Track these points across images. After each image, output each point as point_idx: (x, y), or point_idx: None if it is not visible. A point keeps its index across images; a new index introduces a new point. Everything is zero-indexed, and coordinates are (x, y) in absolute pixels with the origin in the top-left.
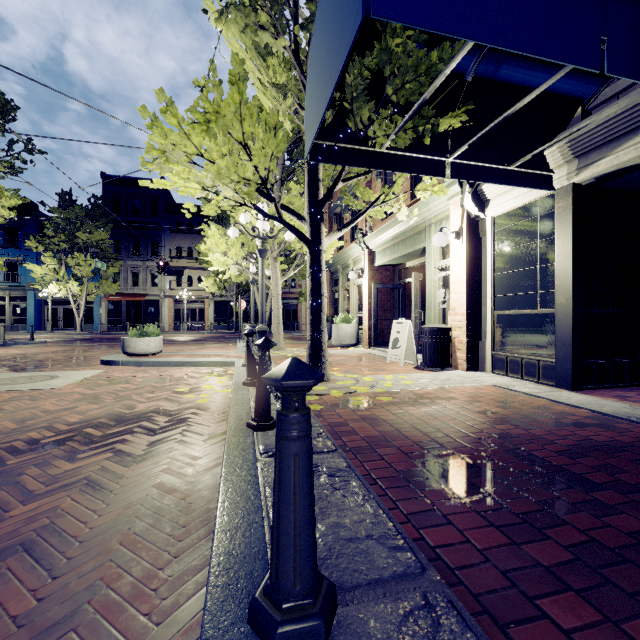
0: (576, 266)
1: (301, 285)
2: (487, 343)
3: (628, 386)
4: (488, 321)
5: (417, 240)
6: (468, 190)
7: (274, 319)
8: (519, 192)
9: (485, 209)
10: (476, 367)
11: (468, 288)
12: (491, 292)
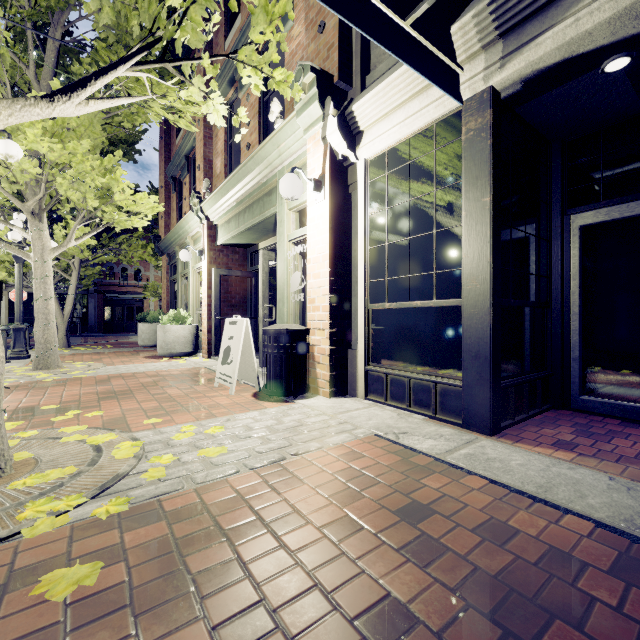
0: (495, 227)
1: (148, 277)
2: (359, 353)
3: (541, 412)
4: (361, 319)
5: (267, 204)
6: (333, 112)
7: (37, 317)
8: (407, 112)
9: (357, 147)
10: (344, 390)
11: (333, 268)
12: (365, 275)
